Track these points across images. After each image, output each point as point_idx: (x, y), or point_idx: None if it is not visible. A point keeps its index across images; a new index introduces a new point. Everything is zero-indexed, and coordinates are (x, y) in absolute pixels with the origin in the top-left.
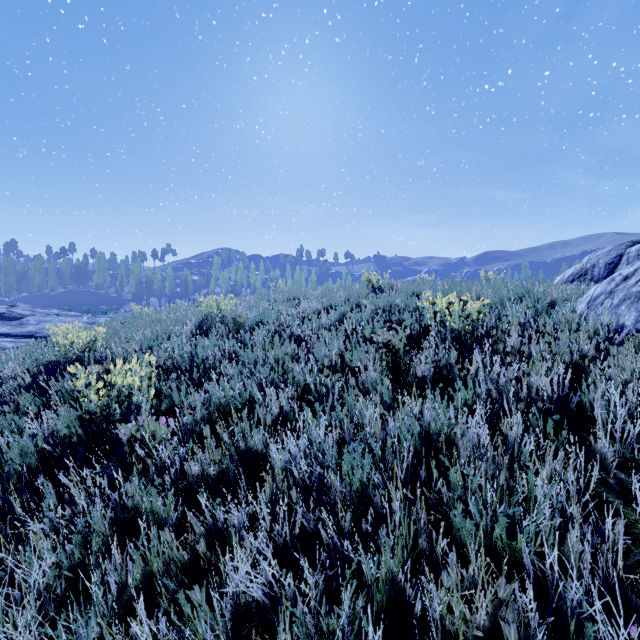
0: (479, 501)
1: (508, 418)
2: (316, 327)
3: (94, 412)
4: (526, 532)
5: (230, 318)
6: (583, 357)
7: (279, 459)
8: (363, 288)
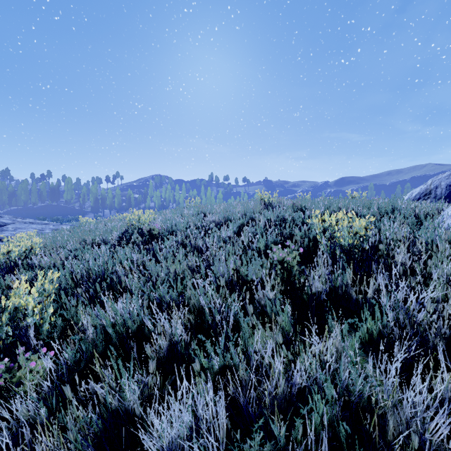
0: None
1: (425, 357)
2: (217, 239)
3: None
4: None
5: (146, 230)
6: None
7: None
8: (257, 205)
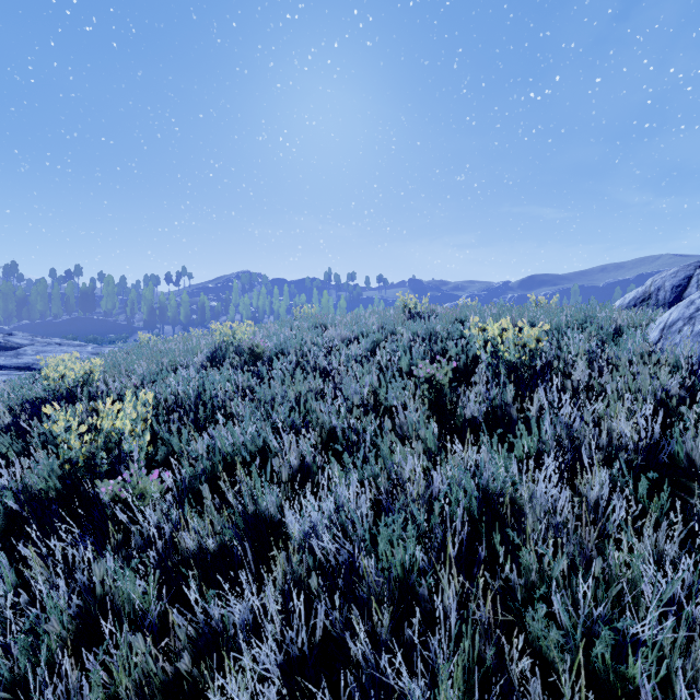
0: (567, 599)
1: (582, 472)
2: (345, 358)
3: (75, 462)
4: (626, 636)
5: (246, 348)
6: (665, 395)
7: (295, 533)
8: (399, 314)
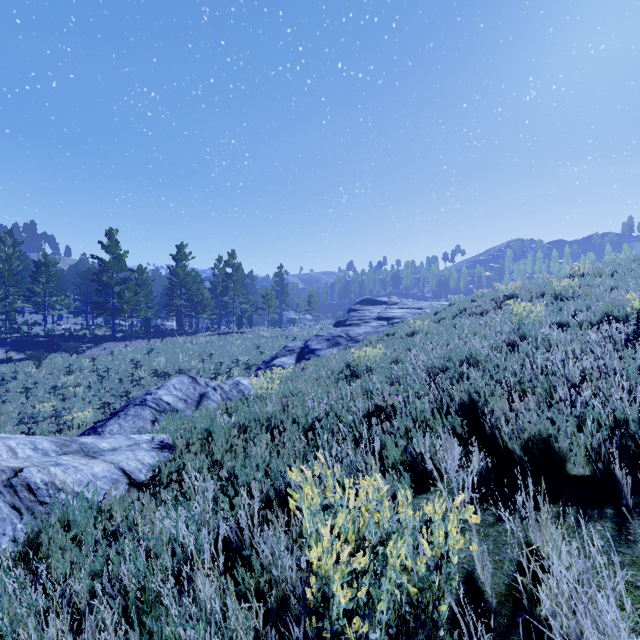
0: None
1: None
2: None
3: (559, 293)
4: None
5: (594, 271)
6: None
7: None
8: None
